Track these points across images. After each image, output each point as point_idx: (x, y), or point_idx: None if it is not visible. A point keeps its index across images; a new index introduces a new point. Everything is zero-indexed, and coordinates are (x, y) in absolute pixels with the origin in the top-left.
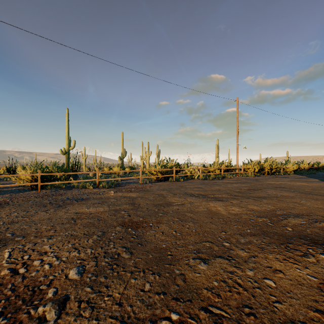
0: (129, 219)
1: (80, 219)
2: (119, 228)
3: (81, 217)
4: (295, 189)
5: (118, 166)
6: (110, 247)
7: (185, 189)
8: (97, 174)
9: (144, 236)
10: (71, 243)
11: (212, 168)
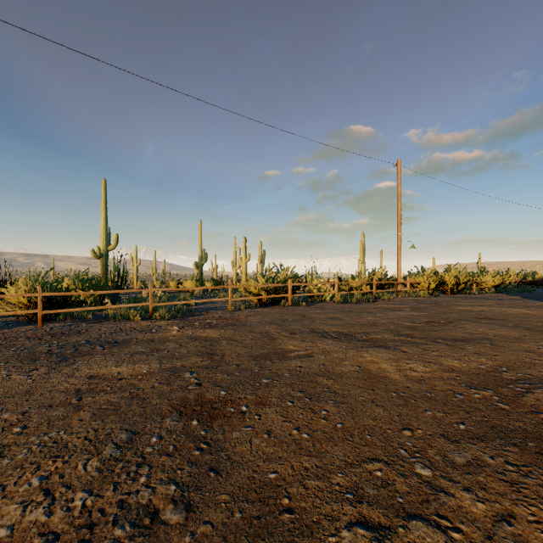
0: (198, 394)
1: (92, 393)
2: (171, 421)
3: (96, 389)
4: (514, 321)
5: (192, 278)
6: (136, 484)
7: (311, 321)
8: (151, 294)
9: (226, 443)
10: (40, 474)
11: (357, 282)
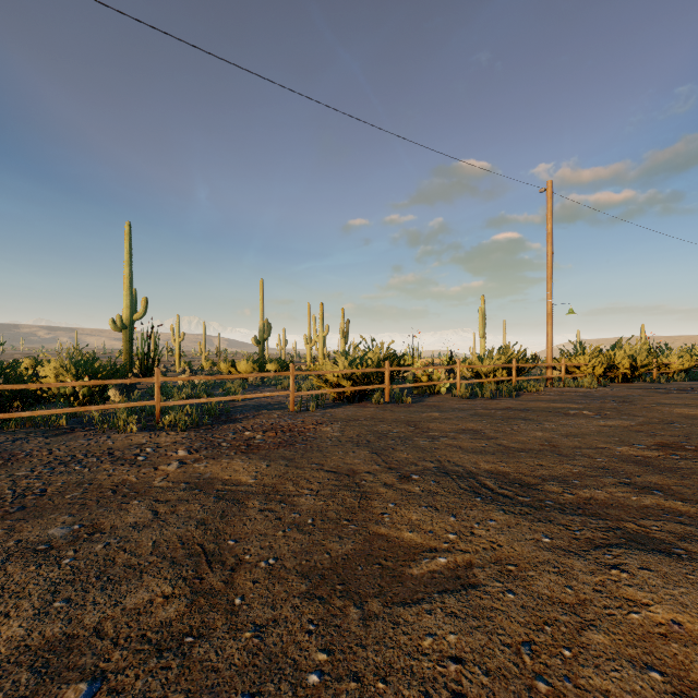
0: None
1: None
2: None
3: None
4: None
5: (248, 359)
6: None
7: (431, 439)
8: (157, 387)
9: None
10: None
11: (489, 365)
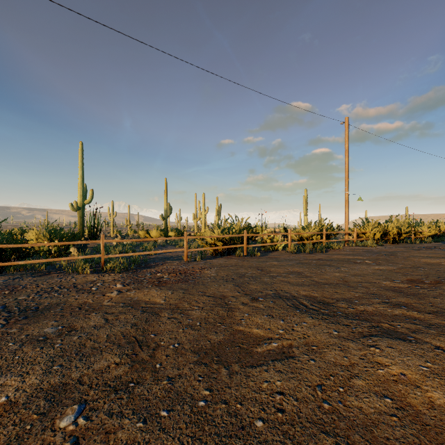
0: None
1: None
2: None
3: None
4: None
5: (157, 228)
6: None
7: (271, 277)
8: (102, 246)
9: None
10: None
11: (309, 232)
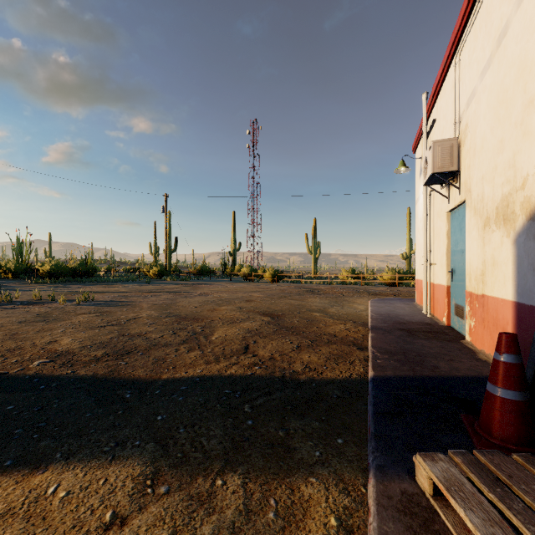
0: None
1: None
2: None
3: None
4: None
5: None
6: None
7: None
8: None
9: None
10: None
11: None
